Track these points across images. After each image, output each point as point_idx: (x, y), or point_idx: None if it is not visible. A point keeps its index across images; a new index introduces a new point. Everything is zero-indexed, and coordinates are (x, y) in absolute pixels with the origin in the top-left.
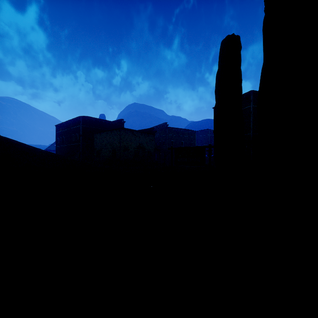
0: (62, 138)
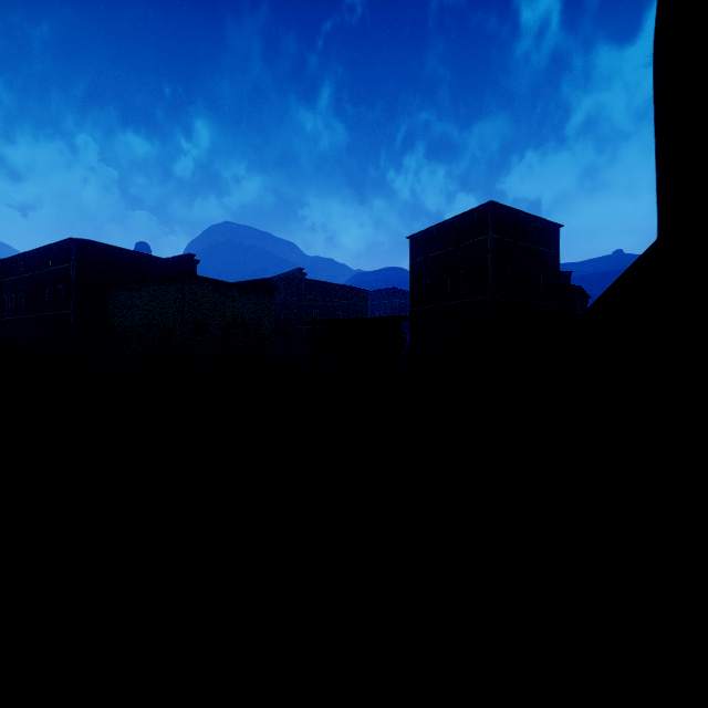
0: (18, 297)
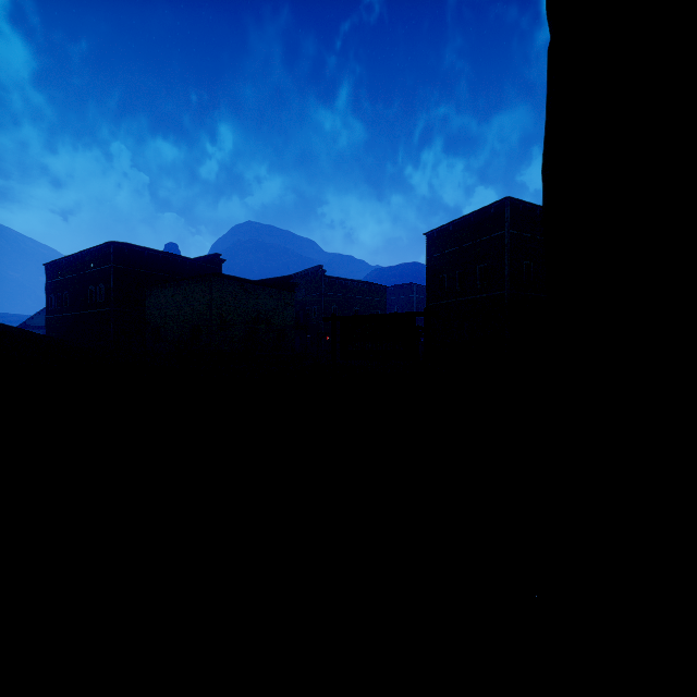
0: (64, 296)
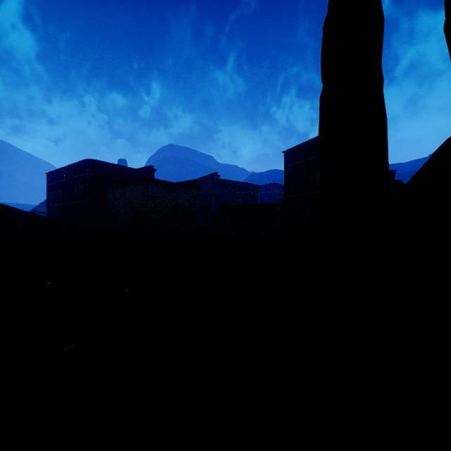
0: (58, 193)
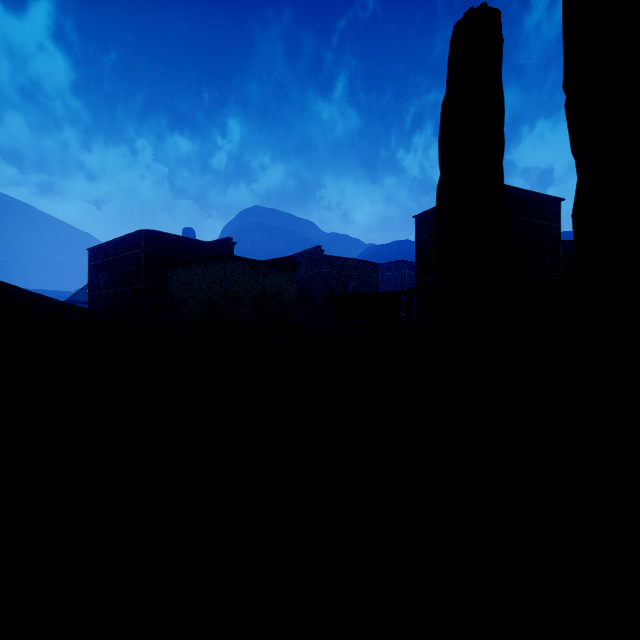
0: (103, 276)
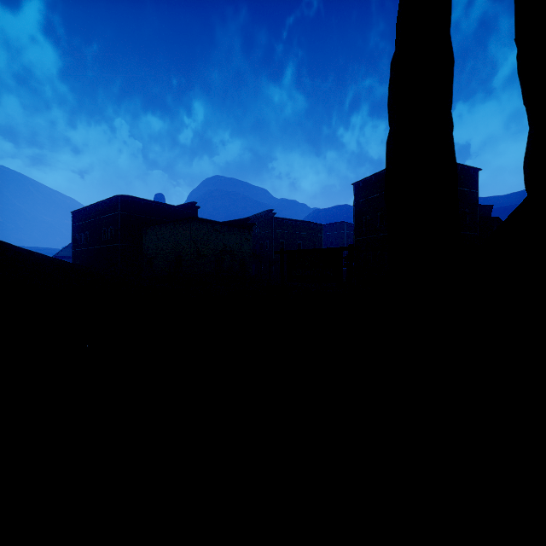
0: (85, 235)
